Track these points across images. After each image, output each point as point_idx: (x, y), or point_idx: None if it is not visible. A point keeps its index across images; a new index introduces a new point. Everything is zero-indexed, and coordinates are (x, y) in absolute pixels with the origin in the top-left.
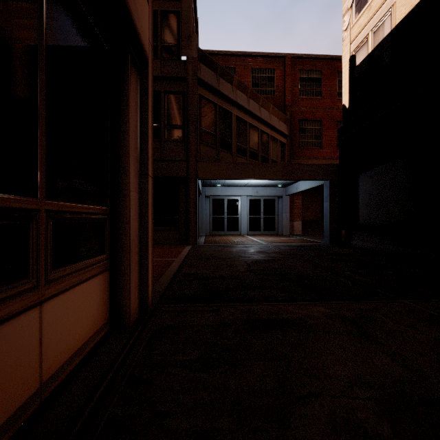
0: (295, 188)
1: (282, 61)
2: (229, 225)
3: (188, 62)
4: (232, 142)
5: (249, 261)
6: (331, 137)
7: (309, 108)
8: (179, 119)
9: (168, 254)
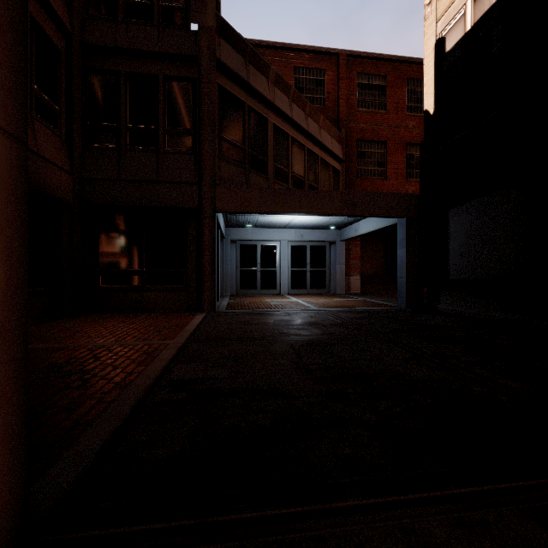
0: (353, 231)
1: (335, 60)
2: (263, 281)
3: (200, 34)
4: (268, 162)
5: (297, 344)
6: (399, 164)
7: (370, 124)
8: (186, 121)
9: (161, 331)
